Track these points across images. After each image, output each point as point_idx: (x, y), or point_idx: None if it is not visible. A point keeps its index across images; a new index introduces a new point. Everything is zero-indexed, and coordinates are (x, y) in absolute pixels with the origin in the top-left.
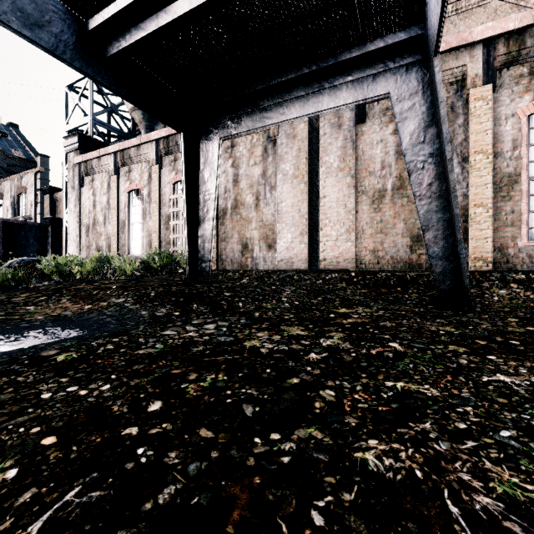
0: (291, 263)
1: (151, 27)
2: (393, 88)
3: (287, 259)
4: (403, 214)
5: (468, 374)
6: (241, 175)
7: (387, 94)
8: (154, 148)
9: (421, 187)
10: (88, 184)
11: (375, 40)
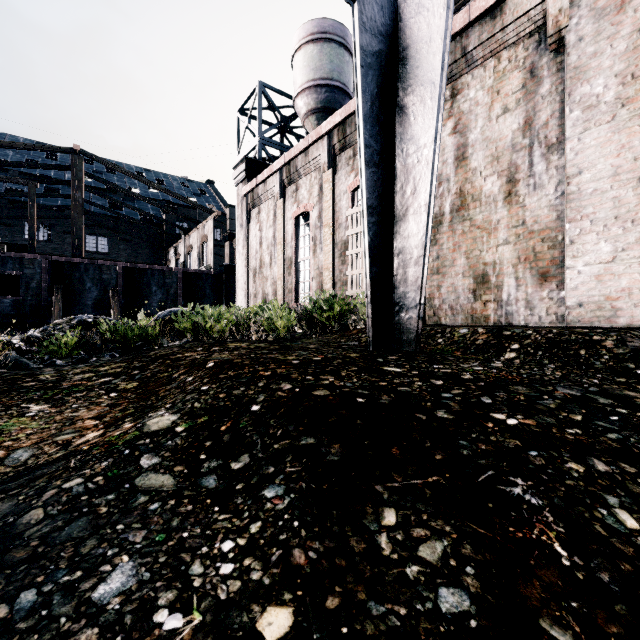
0: (610, 310)
1: None
2: None
3: (597, 303)
4: None
5: None
6: (472, 144)
7: None
8: (326, 146)
9: None
10: (254, 219)
11: None
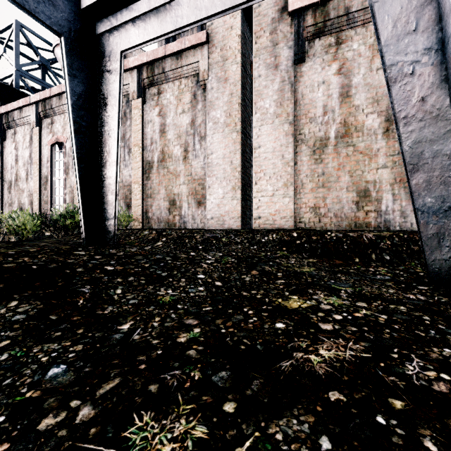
0: (222, 221)
1: None
2: None
3: (218, 217)
4: (348, 166)
5: None
6: (168, 125)
7: None
8: None
9: (409, 103)
10: (10, 138)
11: None
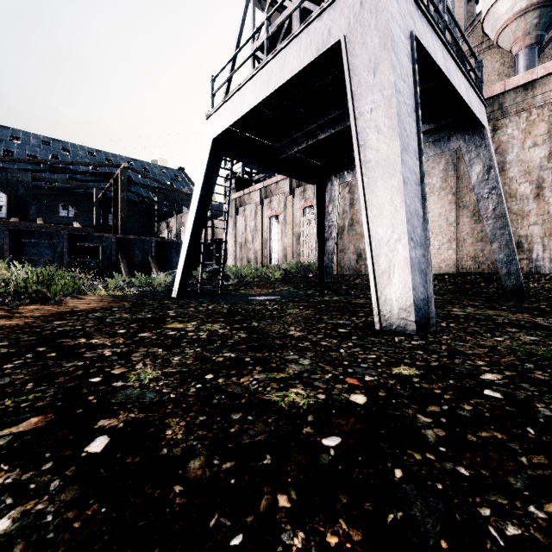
0: None
1: (304, 144)
2: (462, 143)
3: None
4: None
5: (442, 308)
6: (356, 199)
7: (459, 148)
8: (289, 183)
9: (487, 211)
10: (241, 213)
11: (445, 117)
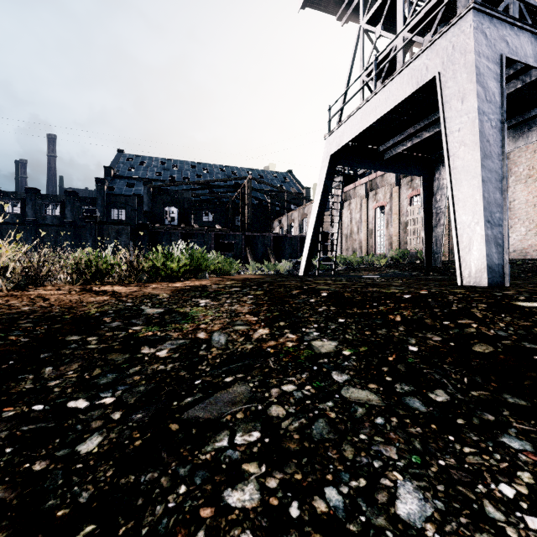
0: (525, 253)
1: (408, 144)
2: None
3: (520, 250)
4: None
5: None
6: None
7: None
8: (395, 175)
9: None
10: (346, 207)
11: None
